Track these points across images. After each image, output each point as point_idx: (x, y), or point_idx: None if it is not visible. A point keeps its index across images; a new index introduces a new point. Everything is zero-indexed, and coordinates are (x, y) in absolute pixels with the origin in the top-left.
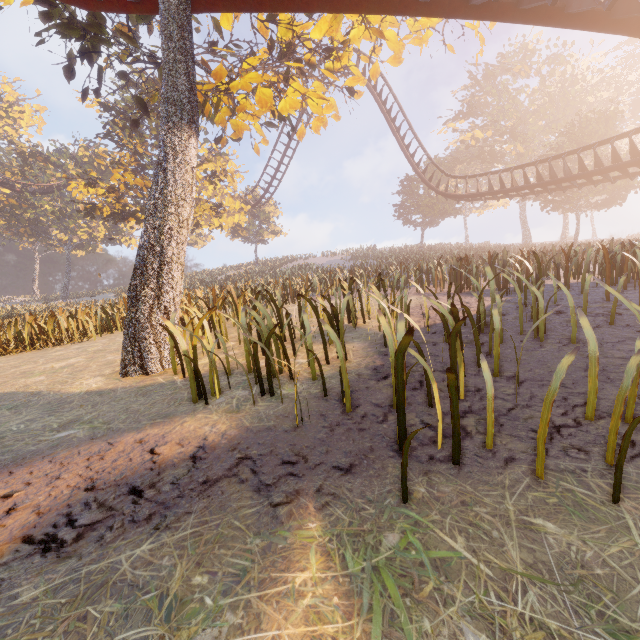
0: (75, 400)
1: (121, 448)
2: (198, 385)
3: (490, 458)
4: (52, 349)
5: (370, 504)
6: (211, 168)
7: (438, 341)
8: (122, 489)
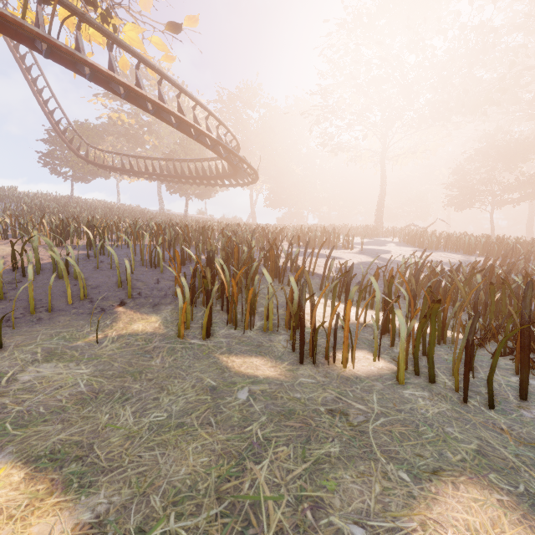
0: None
1: None
2: None
3: None
4: None
5: None
6: None
7: None
8: None
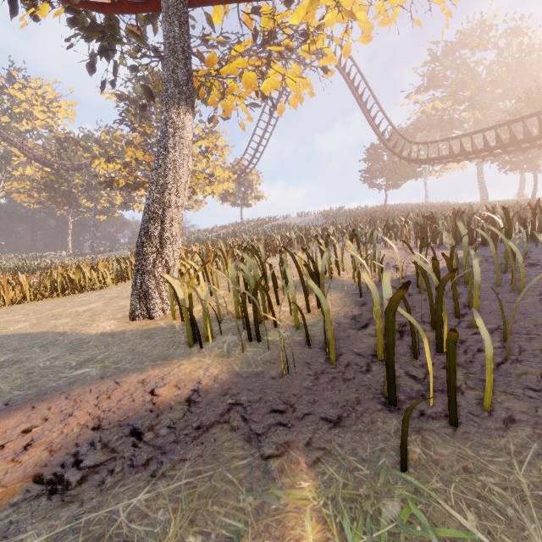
0: (92, 340)
1: (126, 388)
2: (193, 330)
3: (487, 417)
4: (78, 295)
5: (363, 463)
6: (205, 144)
7: (412, 292)
8: (124, 430)
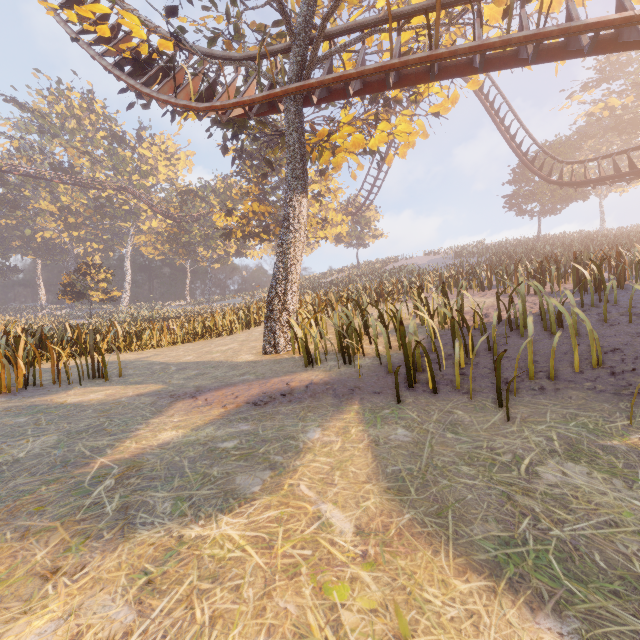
0: (242, 365)
1: (273, 383)
2: (308, 357)
3: (455, 392)
4: (215, 339)
5: (383, 403)
6: (317, 187)
7: (476, 335)
8: (277, 394)
